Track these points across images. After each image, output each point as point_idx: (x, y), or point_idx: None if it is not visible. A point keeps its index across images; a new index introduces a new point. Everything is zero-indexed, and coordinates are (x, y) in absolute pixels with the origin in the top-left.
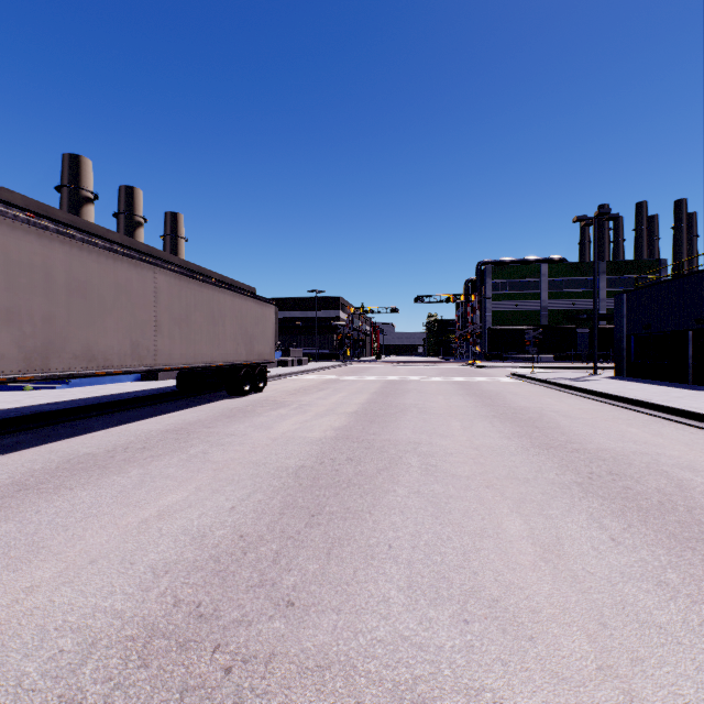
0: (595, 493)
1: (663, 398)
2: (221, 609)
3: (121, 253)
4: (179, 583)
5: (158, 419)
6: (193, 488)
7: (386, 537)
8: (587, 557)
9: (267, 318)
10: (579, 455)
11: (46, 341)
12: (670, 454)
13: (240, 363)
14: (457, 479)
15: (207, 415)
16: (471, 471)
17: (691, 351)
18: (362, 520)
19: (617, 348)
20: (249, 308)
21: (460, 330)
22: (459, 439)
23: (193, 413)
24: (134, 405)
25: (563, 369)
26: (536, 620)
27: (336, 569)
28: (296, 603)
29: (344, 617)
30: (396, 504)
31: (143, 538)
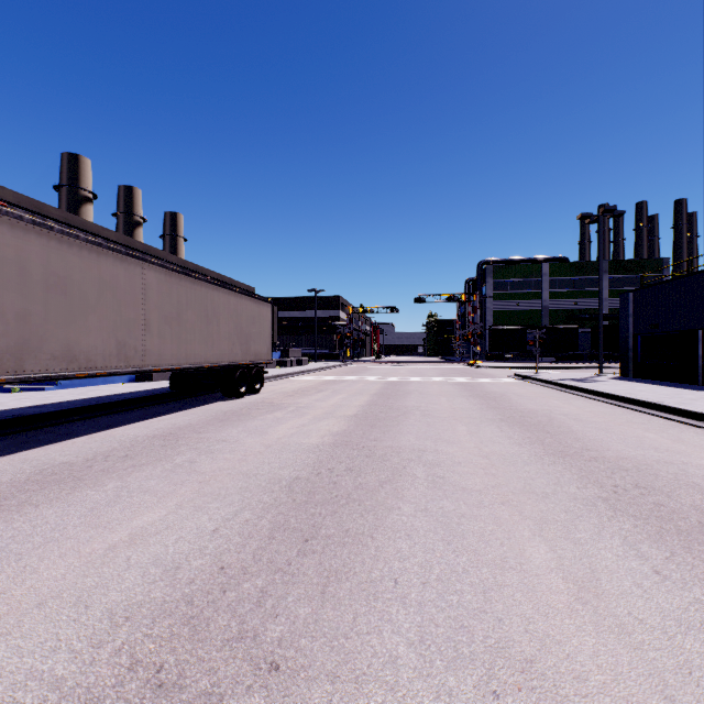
0: (625, 511)
1: (677, 401)
2: (187, 676)
3: (106, 247)
4: (140, 635)
5: (147, 423)
6: (173, 505)
7: (391, 569)
8: (632, 596)
9: (264, 317)
10: (598, 465)
11: (20, 340)
12: (697, 464)
13: (235, 364)
14: (468, 493)
15: (199, 418)
16: (483, 483)
17: (701, 351)
18: (363, 547)
19: (623, 348)
20: (245, 307)
21: (461, 330)
22: (466, 446)
23: (184, 416)
24: (124, 407)
25: (566, 369)
26: (584, 693)
27: (331, 614)
28: (281, 665)
29: (341, 688)
30: (401, 525)
31: (107, 571)
